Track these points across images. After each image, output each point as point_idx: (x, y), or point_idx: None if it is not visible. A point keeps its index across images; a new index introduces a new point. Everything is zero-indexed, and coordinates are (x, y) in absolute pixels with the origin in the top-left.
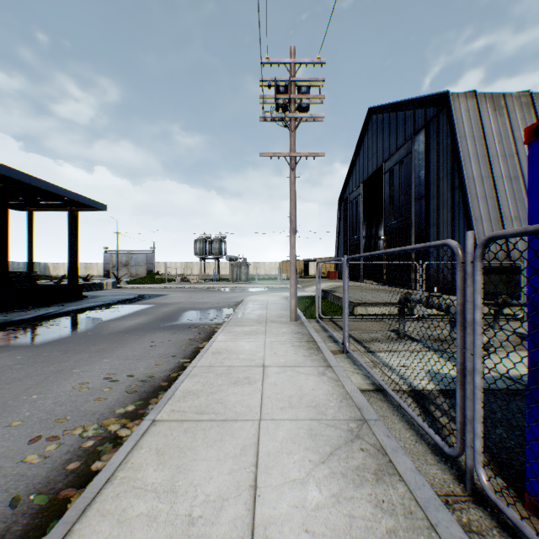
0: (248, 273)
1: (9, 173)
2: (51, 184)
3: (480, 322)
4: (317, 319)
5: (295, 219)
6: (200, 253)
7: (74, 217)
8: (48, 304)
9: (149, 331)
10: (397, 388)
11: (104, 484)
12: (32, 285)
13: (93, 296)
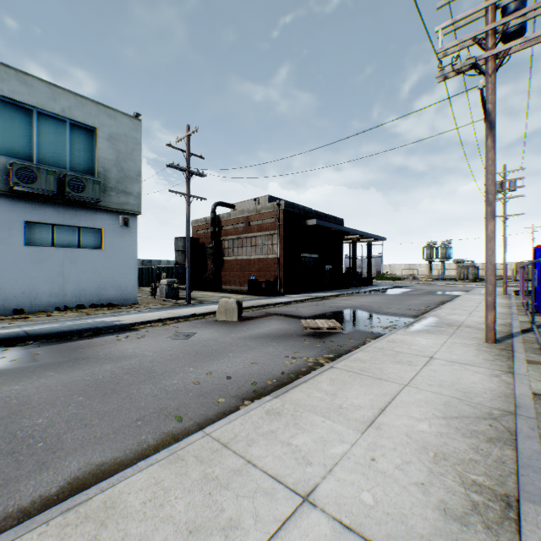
0: (474, 273)
1: (365, 235)
2: (372, 235)
3: (522, 278)
4: (518, 294)
5: (504, 246)
6: (427, 258)
7: (370, 245)
8: (364, 286)
9: (428, 294)
10: (528, 303)
11: (452, 301)
12: (360, 277)
13: (373, 284)
